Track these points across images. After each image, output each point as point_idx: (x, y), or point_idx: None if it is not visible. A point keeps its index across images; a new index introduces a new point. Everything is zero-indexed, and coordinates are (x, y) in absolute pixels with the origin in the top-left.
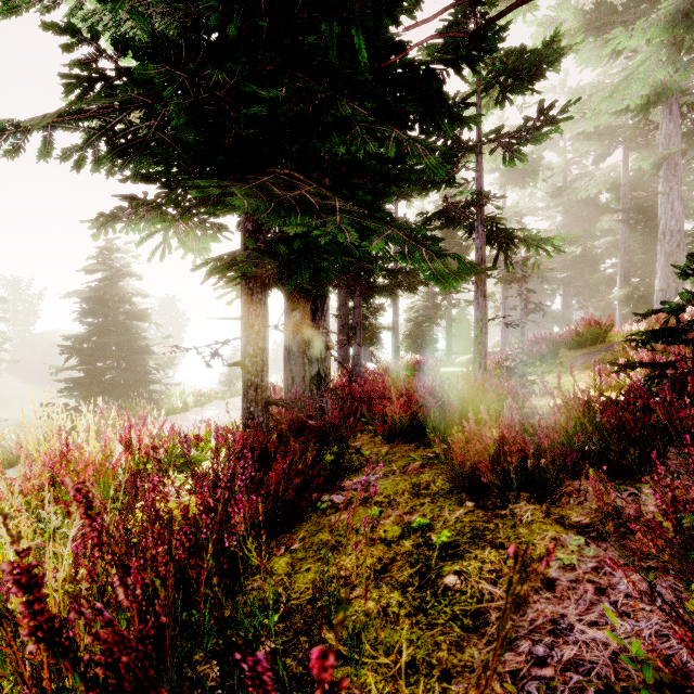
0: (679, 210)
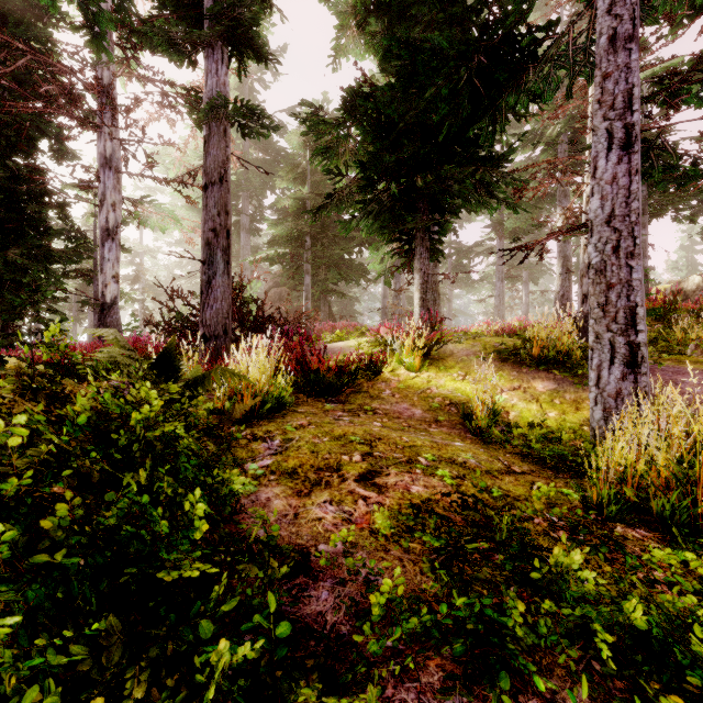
0: None
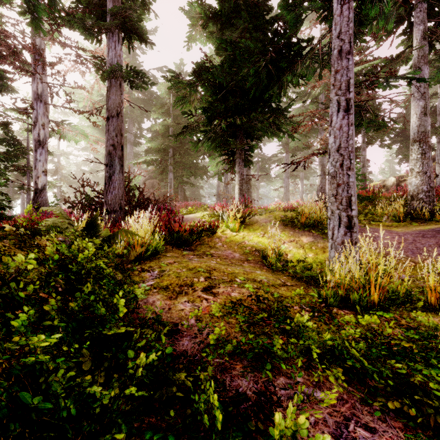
0: None
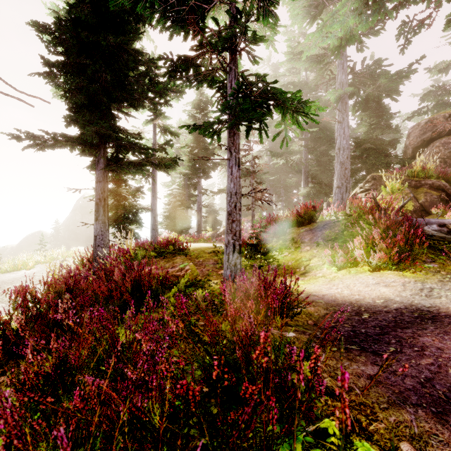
0: (348, 134)
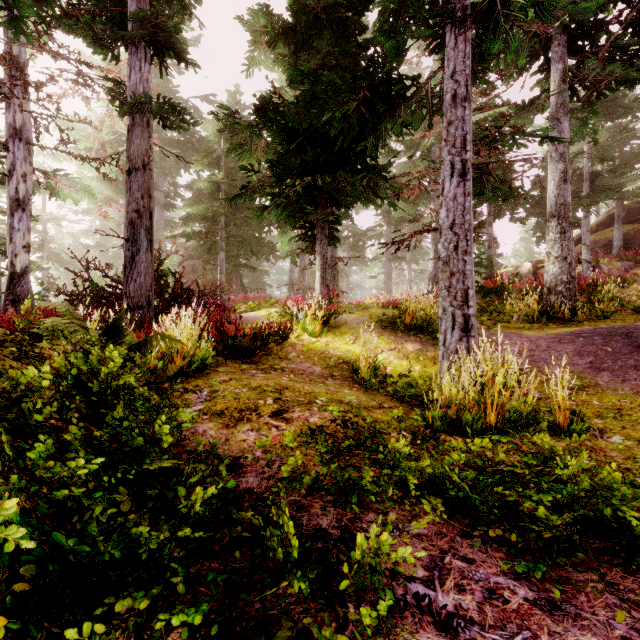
0: None
